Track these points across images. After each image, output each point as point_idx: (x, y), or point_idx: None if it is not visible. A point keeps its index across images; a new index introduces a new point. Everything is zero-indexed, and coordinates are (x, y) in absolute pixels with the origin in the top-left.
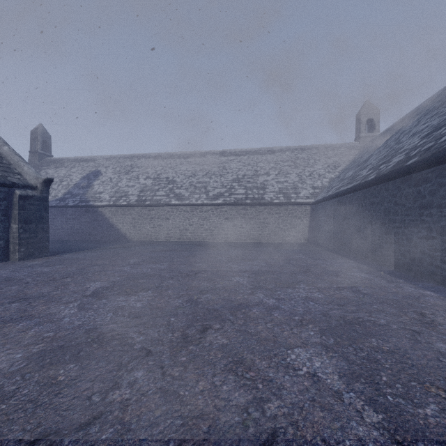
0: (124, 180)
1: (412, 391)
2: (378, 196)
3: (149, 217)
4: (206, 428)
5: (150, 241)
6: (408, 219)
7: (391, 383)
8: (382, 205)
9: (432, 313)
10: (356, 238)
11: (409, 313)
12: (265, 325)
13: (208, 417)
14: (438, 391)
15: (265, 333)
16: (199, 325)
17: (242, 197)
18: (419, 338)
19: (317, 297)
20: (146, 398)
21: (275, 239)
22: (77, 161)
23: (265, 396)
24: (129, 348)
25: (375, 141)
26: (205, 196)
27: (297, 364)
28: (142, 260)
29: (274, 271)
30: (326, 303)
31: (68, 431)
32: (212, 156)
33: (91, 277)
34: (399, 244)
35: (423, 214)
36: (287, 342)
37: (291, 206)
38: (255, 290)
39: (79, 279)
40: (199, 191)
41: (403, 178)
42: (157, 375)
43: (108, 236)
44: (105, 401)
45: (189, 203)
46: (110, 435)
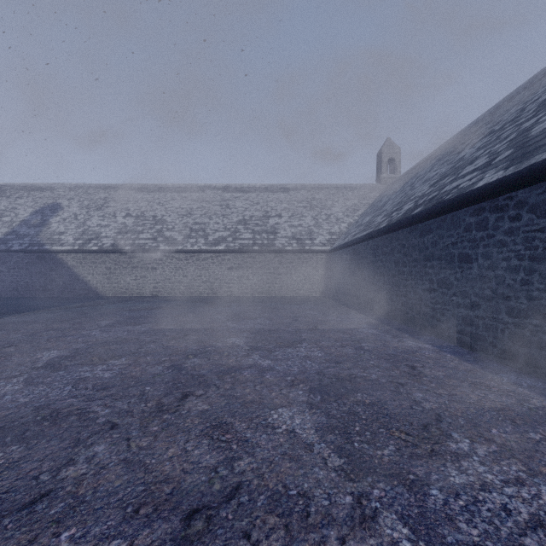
0: (95, 217)
1: (378, 437)
2: (389, 245)
3: (130, 266)
4: (170, 490)
5: (130, 297)
6: (414, 271)
7: (362, 432)
8: (393, 255)
9: (422, 365)
10: (370, 291)
11: (401, 367)
12: (253, 387)
13: (173, 481)
14: (401, 434)
15: (251, 396)
16: (179, 393)
17: (249, 243)
18: (401, 390)
19: (317, 355)
20: (106, 471)
21: (287, 292)
22: (26, 189)
23: (238, 455)
24: (91, 422)
25: (395, 184)
26: (204, 240)
27: (277, 423)
28: (117, 322)
29: (278, 329)
30: (324, 361)
31: (9, 511)
32: (214, 191)
33: (45, 345)
34: (407, 297)
35: (426, 266)
36: (273, 403)
37: (305, 254)
38: (251, 352)
39: (26, 348)
40: (196, 235)
41: (410, 228)
42: (122, 447)
43: (71, 291)
44: (56, 479)
45: (183, 249)
46: (60, 510)
